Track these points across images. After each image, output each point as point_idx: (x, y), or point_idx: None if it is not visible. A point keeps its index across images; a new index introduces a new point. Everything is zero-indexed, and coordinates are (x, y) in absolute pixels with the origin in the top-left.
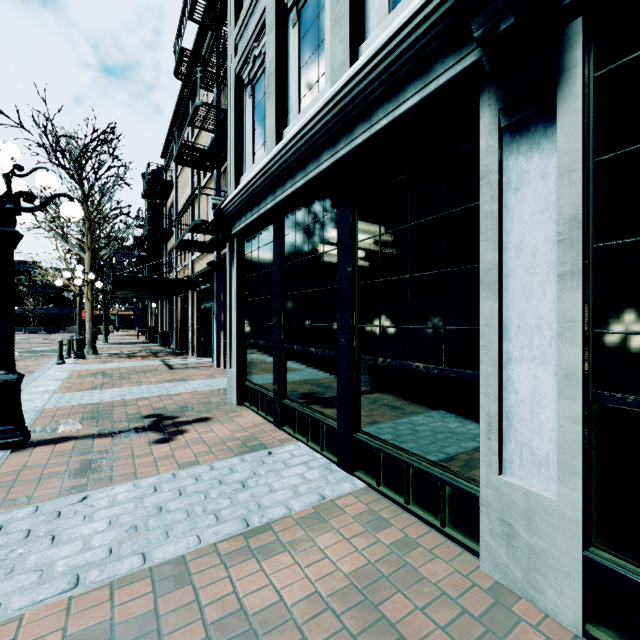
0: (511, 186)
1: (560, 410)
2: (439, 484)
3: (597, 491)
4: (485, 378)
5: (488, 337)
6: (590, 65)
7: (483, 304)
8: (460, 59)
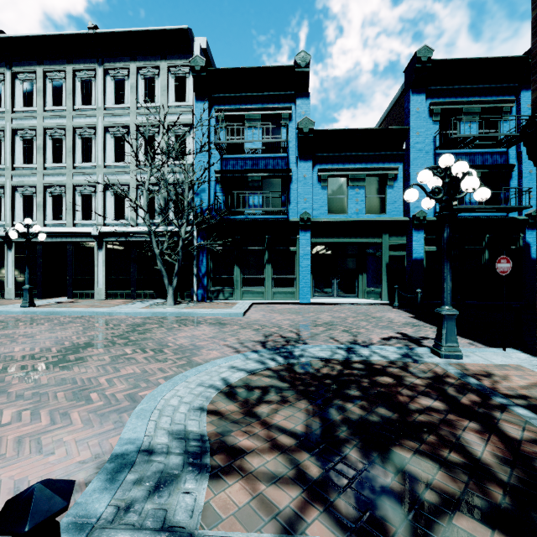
0: (9, 255)
1: (13, 279)
2: (1, 293)
3: (16, 286)
4: (6, 277)
5: (6, 272)
6: (15, 247)
7: (5, 268)
8: (2, 239)
